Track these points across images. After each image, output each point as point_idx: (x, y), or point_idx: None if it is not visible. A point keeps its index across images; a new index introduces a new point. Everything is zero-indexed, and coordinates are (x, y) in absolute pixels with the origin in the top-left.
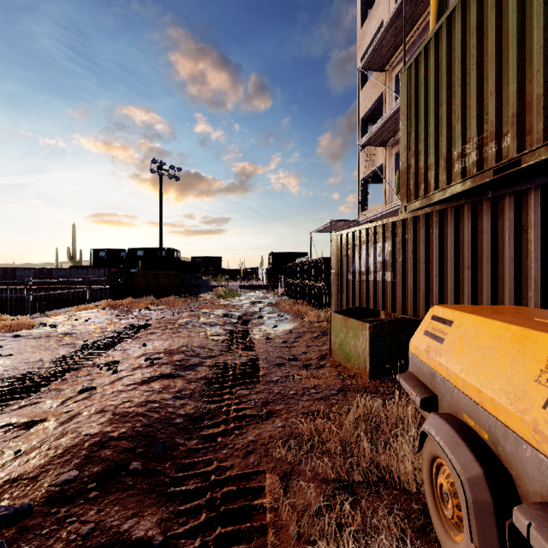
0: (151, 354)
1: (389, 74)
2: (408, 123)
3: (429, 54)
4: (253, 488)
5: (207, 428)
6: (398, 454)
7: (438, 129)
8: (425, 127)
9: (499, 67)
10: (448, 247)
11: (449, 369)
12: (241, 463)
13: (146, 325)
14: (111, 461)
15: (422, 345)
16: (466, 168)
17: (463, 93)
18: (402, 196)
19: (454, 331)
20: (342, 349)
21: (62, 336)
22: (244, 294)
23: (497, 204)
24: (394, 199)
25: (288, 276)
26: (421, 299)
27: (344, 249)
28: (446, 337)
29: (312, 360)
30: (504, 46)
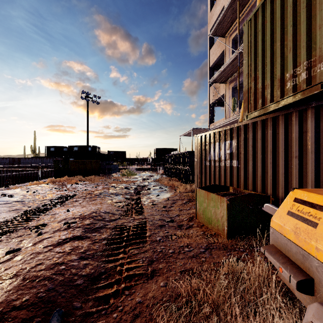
0: (69, 219)
1: (227, 39)
2: (248, 58)
3: (265, 8)
4: None
5: (102, 288)
6: None
7: (273, 60)
8: (263, 59)
9: None
10: (279, 143)
11: None
12: None
13: (73, 195)
14: None
15: (288, 225)
16: (296, 85)
17: (294, 31)
18: (245, 108)
19: None
20: (205, 214)
21: (14, 204)
22: (139, 174)
23: (320, 111)
24: (231, 115)
25: (166, 162)
26: (259, 179)
27: (203, 145)
28: (320, 222)
29: (183, 221)
30: None
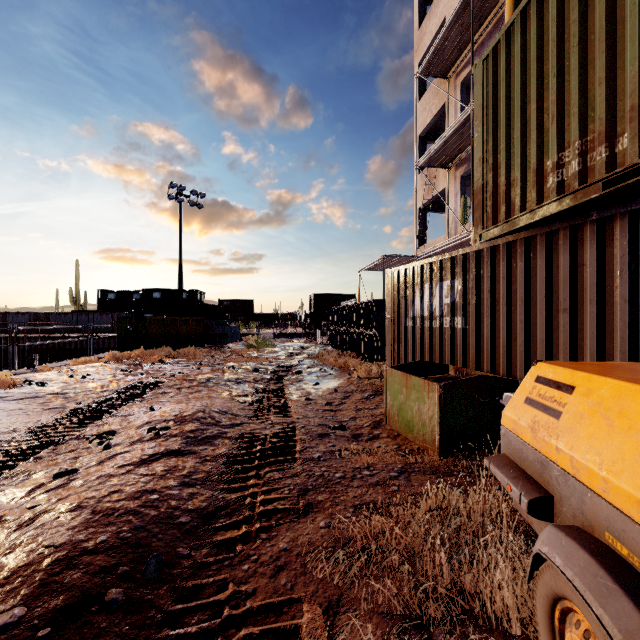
0: (156, 423)
1: (452, 82)
2: (483, 130)
3: (512, 39)
4: (284, 629)
5: (223, 530)
6: (493, 576)
7: (525, 134)
8: (508, 132)
9: (612, 46)
10: (537, 285)
11: (577, 460)
12: (268, 586)
13: (157, 383)
14: (78, 590)
15: (524, 419)
16: (563, 181)
17: (560, 85)
18: (477, 221)
19: (578, 402)
20: (402, 415)
21: (49, 398)
22: (280, 344)
23: (605, 228)
24: (458, 230)
25: (333, 322)
26: (501, 351)
27: (402, 289)
28: (565, 410)
29: (363, 428)
30: (619, 18)
